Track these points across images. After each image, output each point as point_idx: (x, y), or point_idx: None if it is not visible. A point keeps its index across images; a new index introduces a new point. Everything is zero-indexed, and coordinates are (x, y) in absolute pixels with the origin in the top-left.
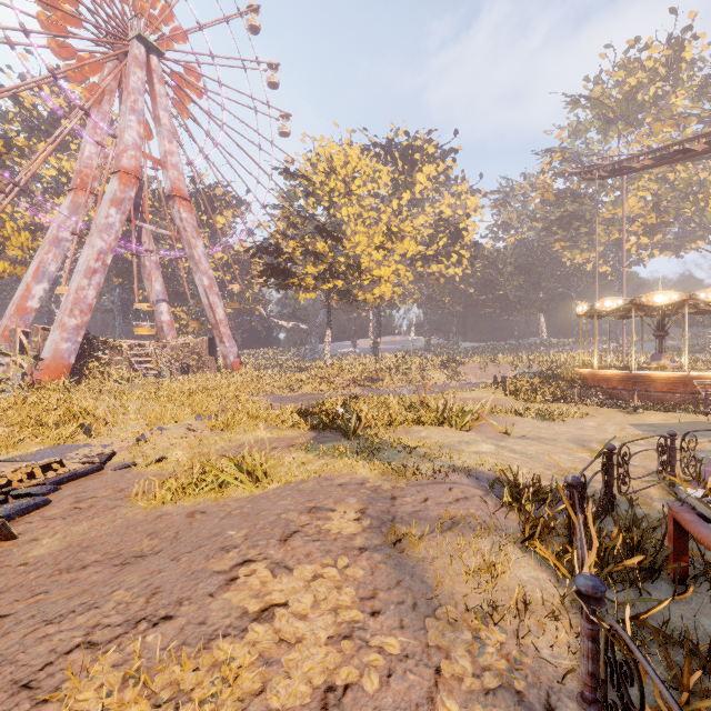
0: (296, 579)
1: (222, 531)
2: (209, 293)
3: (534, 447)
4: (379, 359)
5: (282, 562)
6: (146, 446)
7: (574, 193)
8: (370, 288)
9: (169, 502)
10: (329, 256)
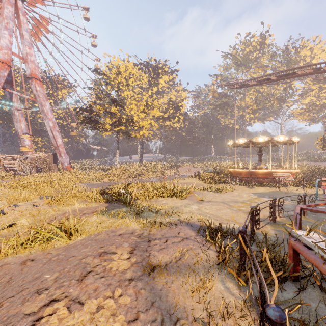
0: (84, 313)
1: (41, 275)
2: (53, 130)
3: (215, 206)
4: (142, 164)
5: (77, 298)
6: (2, 217)
7: (226, 94)
8: (138, 131)
9: (10, 255)
10: (118, 114)
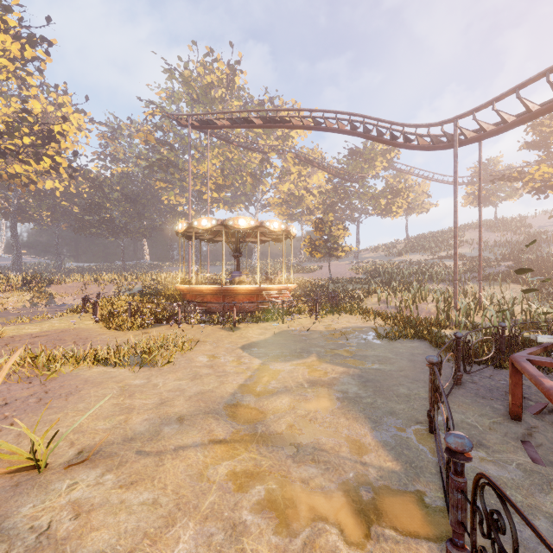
0: None
1: None
2: None
3: (100, 530)
4: None
5: None
6: None
7: (171, 144)
8: None
9: None
10: None
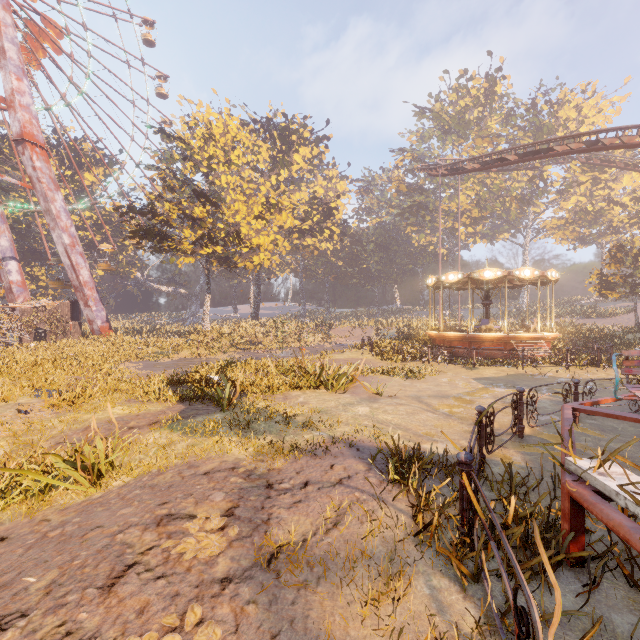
0: None
1: (17, 577)
2: (71, 253)
3: (404, 406)
4: (259, 323)
5: (96, 636)
6: None
7: (421, 187)
8: (250, 255)
9: None
10: (208, 221)
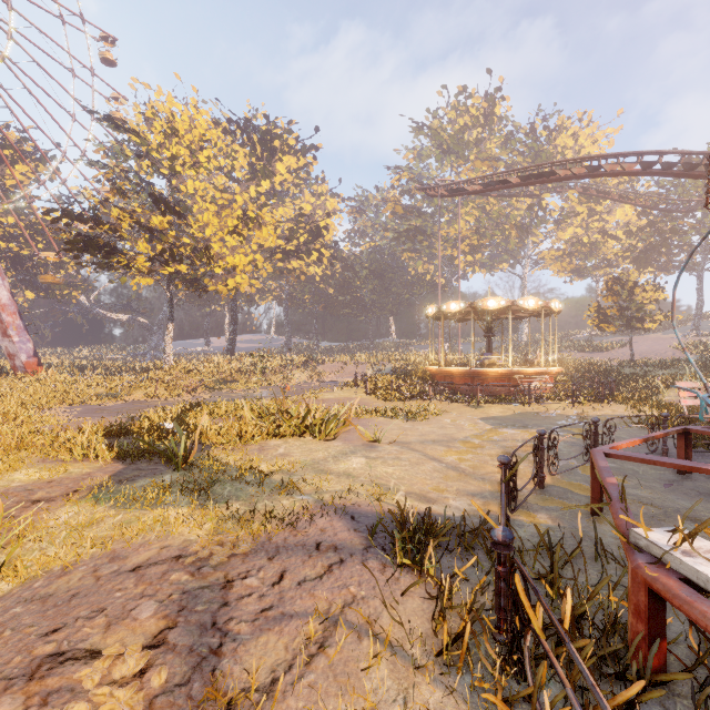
0: None
1: None
2: None
3: (407, 455)
4: (235, 358)
5: None
6: None
7: (419, 210)
8: (223, 278)
9: None
10: (170, 234)
